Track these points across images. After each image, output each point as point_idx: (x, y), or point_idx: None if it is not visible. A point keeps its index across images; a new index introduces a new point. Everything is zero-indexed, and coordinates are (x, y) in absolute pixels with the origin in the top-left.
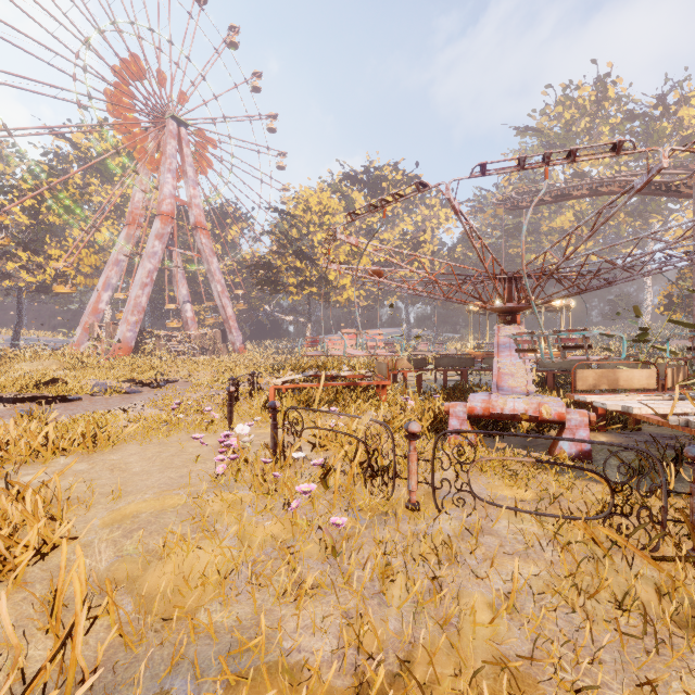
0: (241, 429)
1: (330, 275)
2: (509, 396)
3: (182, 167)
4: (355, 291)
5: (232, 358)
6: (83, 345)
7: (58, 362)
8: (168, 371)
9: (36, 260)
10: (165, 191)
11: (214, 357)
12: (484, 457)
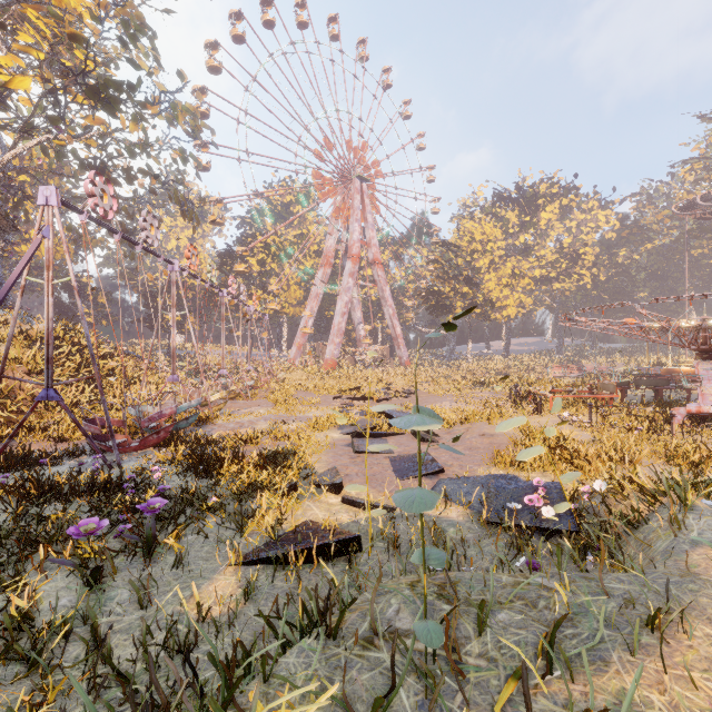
0: (564, 415)
1: (491, 296)
2: (711, 405)
3: (363, 215)
4: (515, 310)
5: (405, 371)
6: (297, 360)
7: (305, 373)
8: (390, 382)
9: (265, 297)
10: (354, 238)
11: (388, 370)
12: (705, 423)
